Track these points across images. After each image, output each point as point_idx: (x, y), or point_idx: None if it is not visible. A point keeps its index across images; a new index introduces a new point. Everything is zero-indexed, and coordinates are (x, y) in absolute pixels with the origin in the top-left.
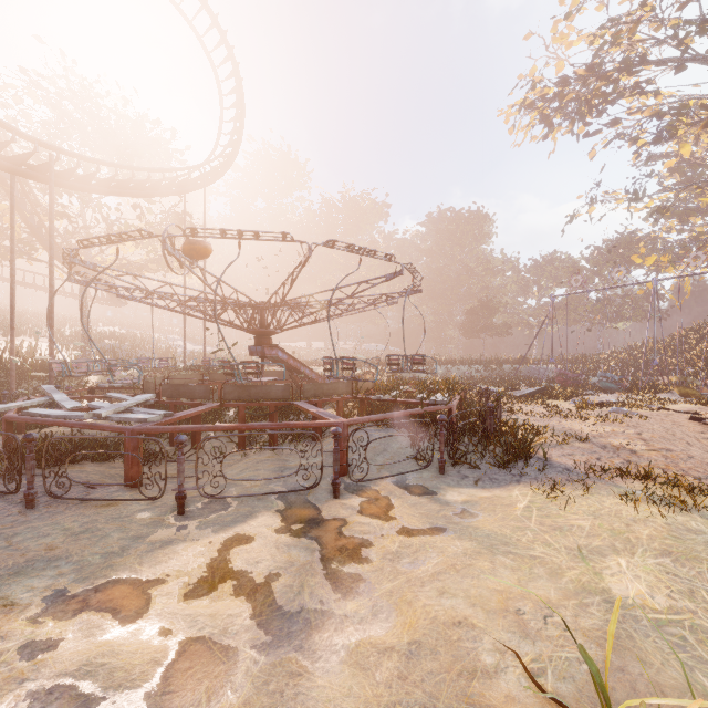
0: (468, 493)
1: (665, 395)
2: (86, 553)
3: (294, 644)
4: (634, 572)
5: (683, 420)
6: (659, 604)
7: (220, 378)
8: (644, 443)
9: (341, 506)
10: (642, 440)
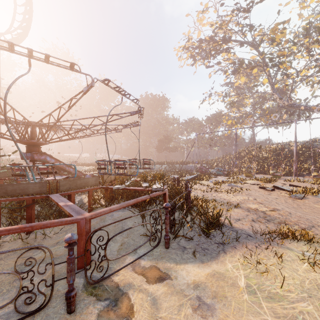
0: (194, 270)
1: (240, 176)
2: None
3: None
4: None
5: (257, 188)
6: None
7: (2, 176)
8: (263, 205)
9: None
10: (261, 204)
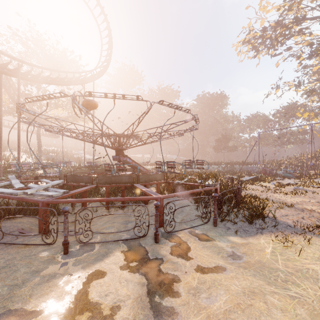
0: (233, 240)
1: (317, 180)
2: None
3: None
4: None
5: None
6: None
7: (99, 171)
8: None
9: (159, 248)
10: None
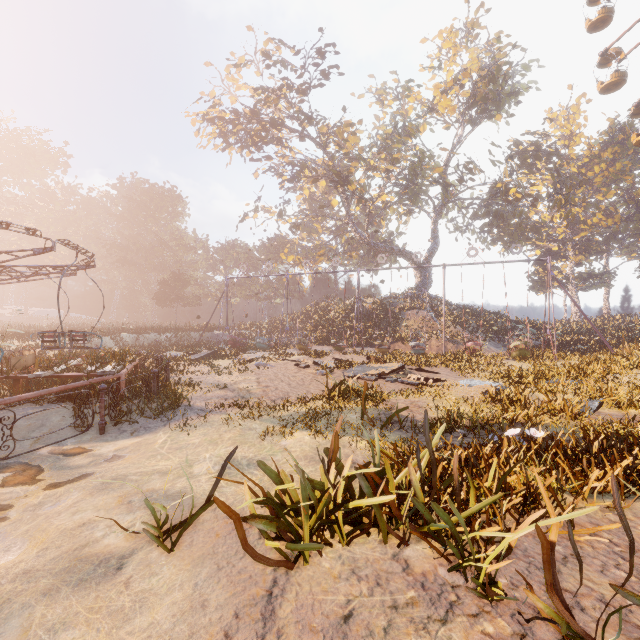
0: (122, 443)
1: (292, 350)
2: None
3: None
4: (211, 459)
5: (291, 366)
6: (215, 470)
7: None
8: (258, 384)
9: None
10: (257, 383)
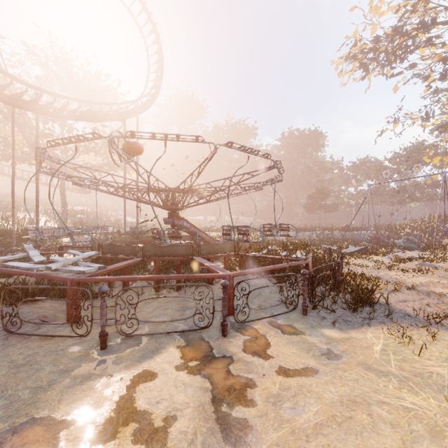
0: (329, 334)
1: None
2: (19, 387)
3: None
4: None
5: None
6: None
7: (146, 240)
8: None
9: (228, 343)
10: None
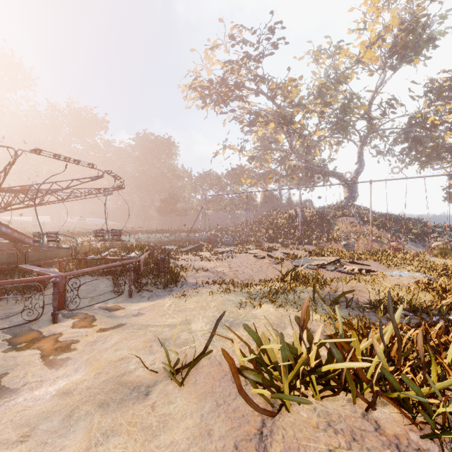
0: (143, 305)
1: (250, 246)
2: None
3: (20, 400)
4: (203, 320)
5: (251, 257)
6: (207, 328)
7: None
8: (229, 269)
9: (58, 327)
10: (229, 268)
